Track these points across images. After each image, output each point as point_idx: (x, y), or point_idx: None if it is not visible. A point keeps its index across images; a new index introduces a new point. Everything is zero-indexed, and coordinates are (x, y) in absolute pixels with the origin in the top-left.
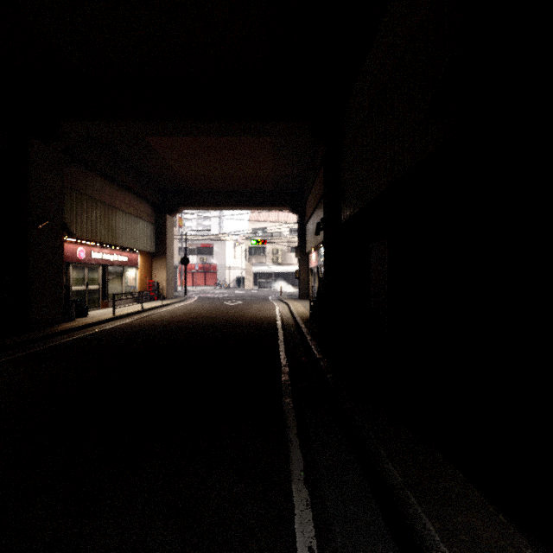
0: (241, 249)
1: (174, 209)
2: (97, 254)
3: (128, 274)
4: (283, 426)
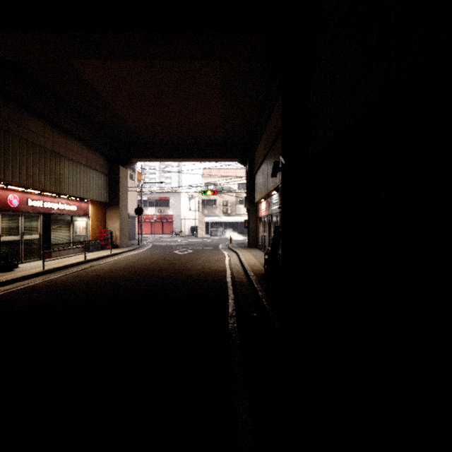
0: (195, 201)
1: (127, 160)
2: (36, 202)
3: (77, 223)
4: None
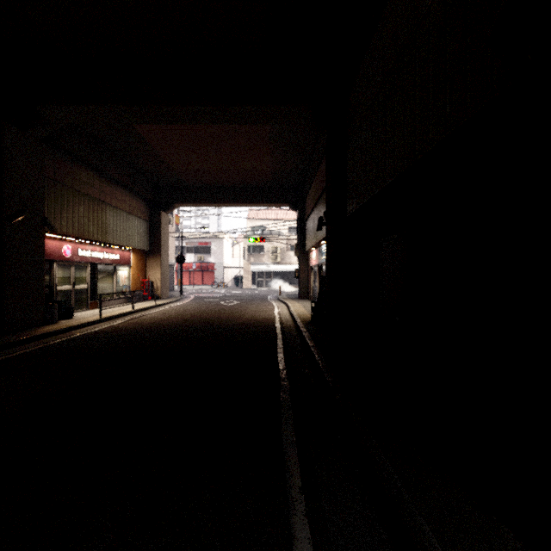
0: (239, 247)
1: (168, 205)
2: (85, 252)
3: (120, 273)
4: (283, 473)
